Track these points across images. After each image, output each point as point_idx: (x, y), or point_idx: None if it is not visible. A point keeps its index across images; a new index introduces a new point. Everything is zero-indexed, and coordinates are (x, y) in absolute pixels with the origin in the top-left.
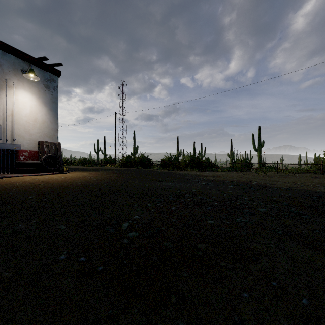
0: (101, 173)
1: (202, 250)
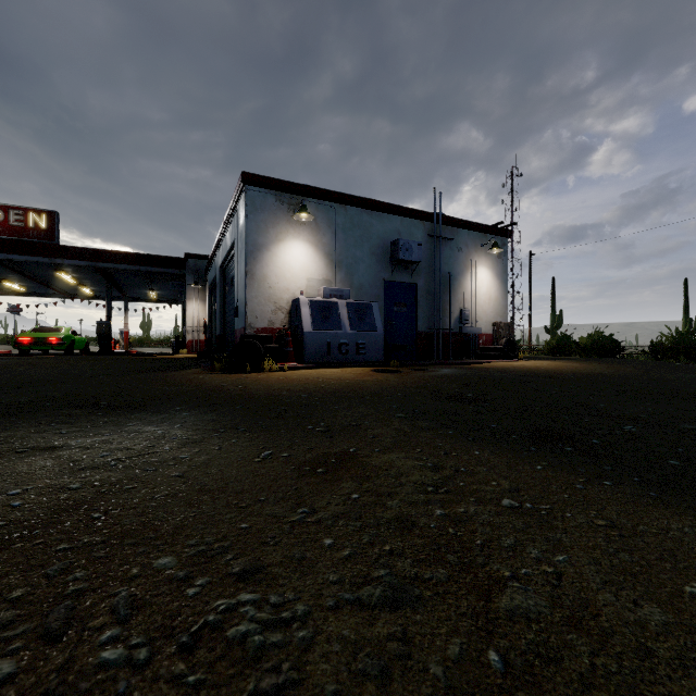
0: (575, 362)
1: None
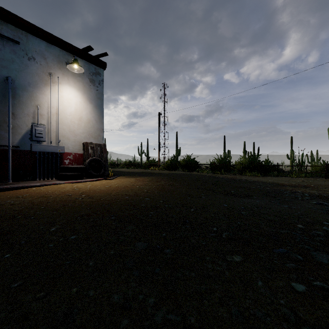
0: (150, 179)
1: None
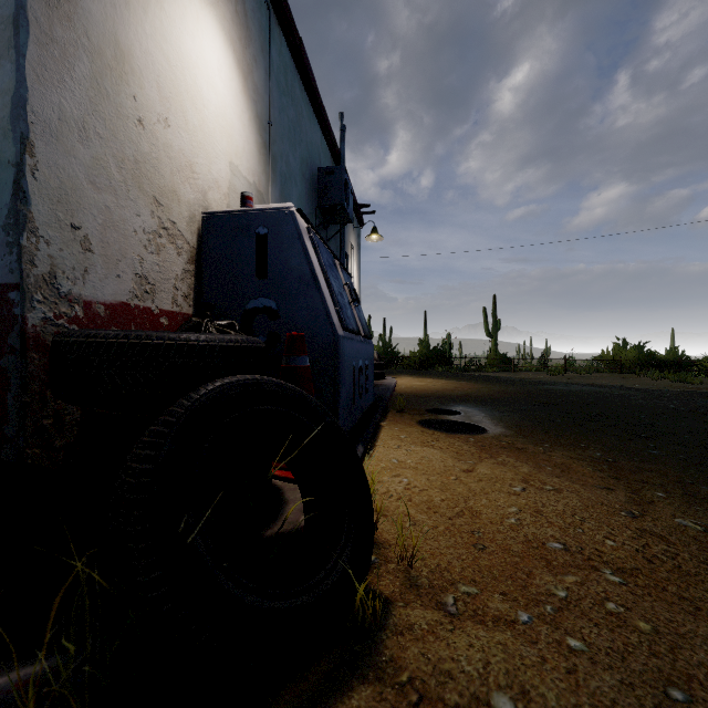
0: (426, 377)
1: None
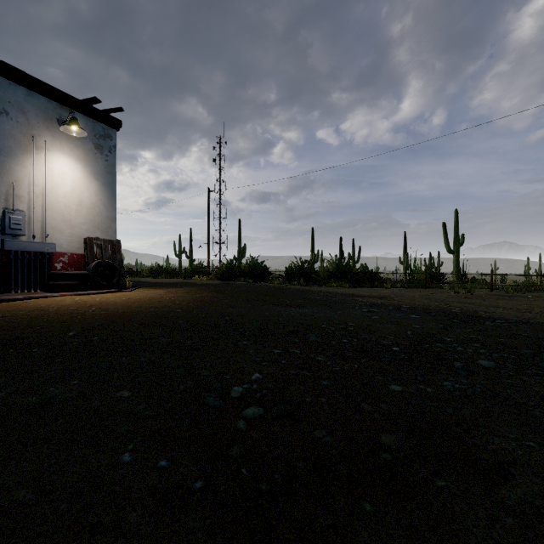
0: (188, 291)
1: (391, 449)
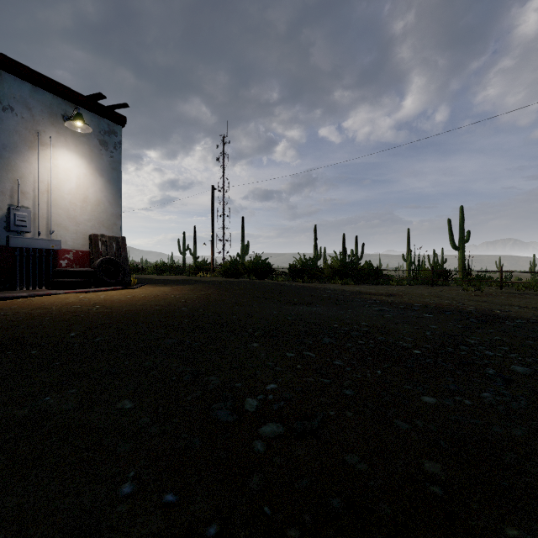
0: (193, 288)
1: (439, 481)
